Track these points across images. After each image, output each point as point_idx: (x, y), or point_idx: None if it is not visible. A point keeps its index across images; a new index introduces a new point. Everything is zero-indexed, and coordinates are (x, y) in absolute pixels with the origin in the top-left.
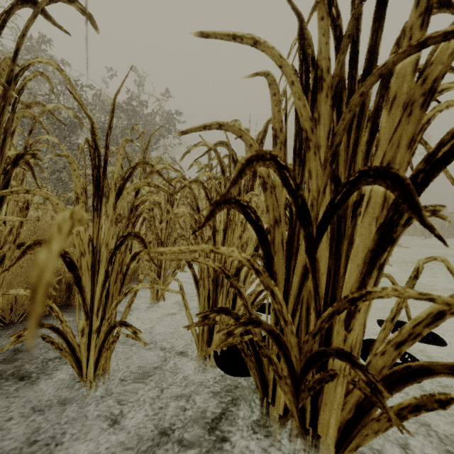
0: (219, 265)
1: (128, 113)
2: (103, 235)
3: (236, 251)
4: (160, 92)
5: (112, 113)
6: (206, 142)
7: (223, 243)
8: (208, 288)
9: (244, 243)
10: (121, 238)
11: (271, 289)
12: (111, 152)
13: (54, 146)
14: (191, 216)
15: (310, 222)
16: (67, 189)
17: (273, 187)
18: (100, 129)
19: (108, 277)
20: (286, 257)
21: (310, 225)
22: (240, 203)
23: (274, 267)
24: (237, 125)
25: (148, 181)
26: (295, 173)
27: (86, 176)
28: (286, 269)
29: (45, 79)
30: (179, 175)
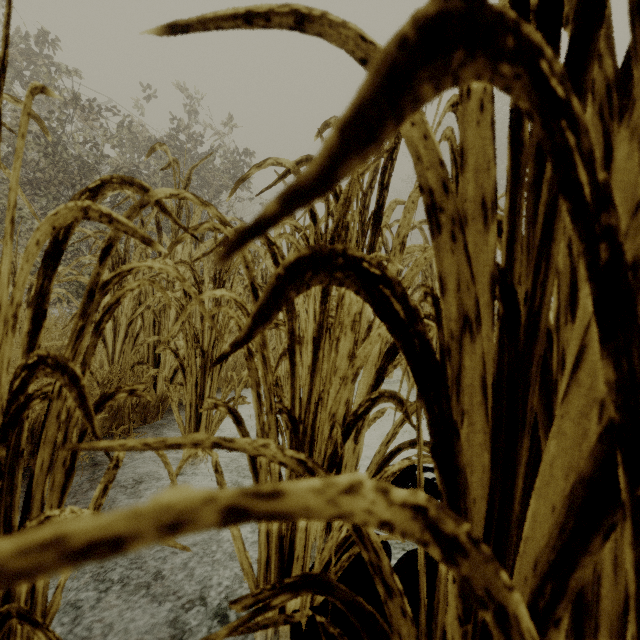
0: (298, 454)
1: (173, 152)
2: (108, 337)
3: (368, 484)
4: (222, 121)
5: (7, 28)
6: (278, 159)
7: (311, 369)
8: (279, 470)
9: (360, 368)
10: (22, 371)
11: (497, 599)
12: (125, 198)
13: (59, 199)
14: (240, 306)
15: (635, 333)
16: (79, 263)
17: (459, 223)
18: (130, 174)
19: (1, 473)
20: (495, 427)
21: (634, 346)
22: (362, 269)
23: (458, 458)
24: (353, 26)
25: (86, 205)
26: (522, 182)
27: (84, 238)
28: (494, 462)
29: (47, 100)
30: (212, 213)
